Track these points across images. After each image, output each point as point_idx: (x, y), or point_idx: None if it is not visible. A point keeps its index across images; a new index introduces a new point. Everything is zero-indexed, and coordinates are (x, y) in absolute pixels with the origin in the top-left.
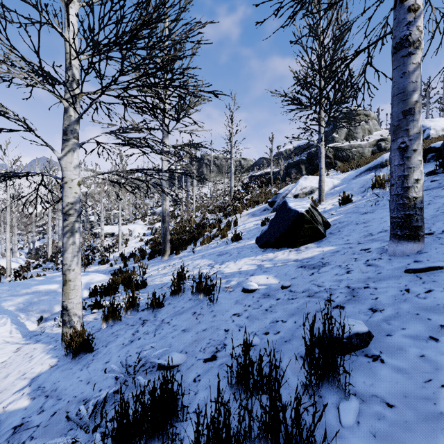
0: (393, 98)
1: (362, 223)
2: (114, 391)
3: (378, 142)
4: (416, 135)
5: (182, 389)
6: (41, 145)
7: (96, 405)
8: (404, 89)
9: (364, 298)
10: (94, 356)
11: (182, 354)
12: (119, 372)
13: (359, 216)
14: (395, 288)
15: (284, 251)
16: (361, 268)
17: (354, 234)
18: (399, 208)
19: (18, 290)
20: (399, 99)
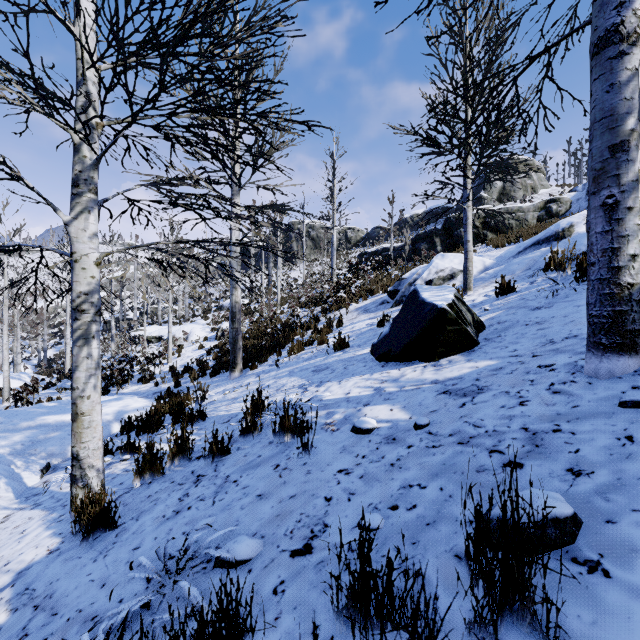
0: (594, 125)
1: (535, 323)
2: (143, 604)
3: (547, 204)
4: (632, 184)
5: (254, 607)
6: (38, 202)
7: (109, 634)
8: (613, 110)
9: (556, 450)
10: (116, 536)
11: (255, 539)
12: (152, 570)
13: (528, 312)
14: (608, 433)
15: (416, 366)
16: (542, 396)
17: (525, 341)
18: (604, 301)
19: (16, 422)
20: (604, 127)
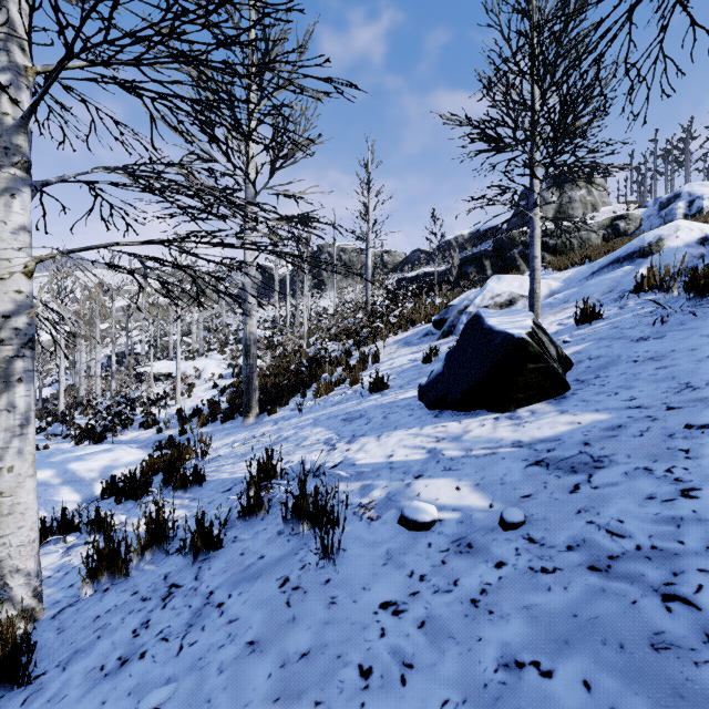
0: None
1: (647, 359)
2: None
3: (613, 221)
4: None
5: None
6: None
7: None
8: None
9: None
10: (23, 702)
11: None
12: None
13: (630, 344)
14: None
15: (483, 418)
16: None
17: (643, 385)
18: None
19: None
20: None
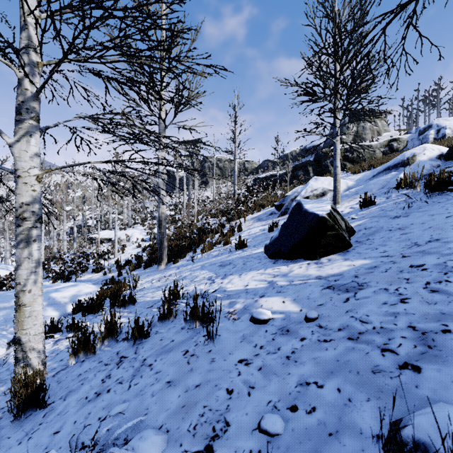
0: None
1: (397, 229)
2: None
3: (390, 142)
4: None
5: None
6: None
7: None
8: None
9: (452, 353)
10: (44, 416)
11: (160, 434)
12: None
13: (389, 220)
14: None
15: (301, 264)
16: (421, 295)
17: (392, 244)
18: None
19: None
20: None
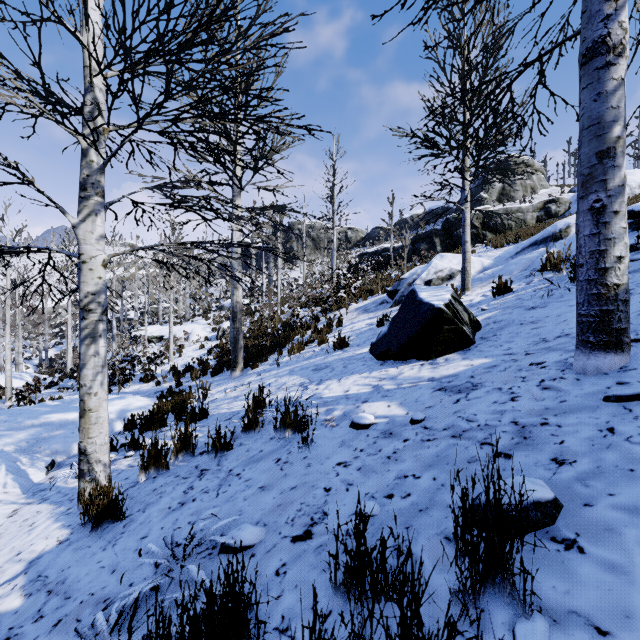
0: (582, 132)
1: (529, 322)
2: (152, 587)
3: (546, 204)
4: (618, 189)
5: (258, 587)
6: (47, 205)
7: (122, 612)
8: (600, 118)
9: (542, 442)
10: (124, 526)
11: (258, 527)
12: (161, 555)
13: (523, 312)
14: (591, 426)
15: (413, 365)
16: (533, 392)
17: (519, 340)
18: (591, 301)
19: (20, 421)
20: (592, 134)
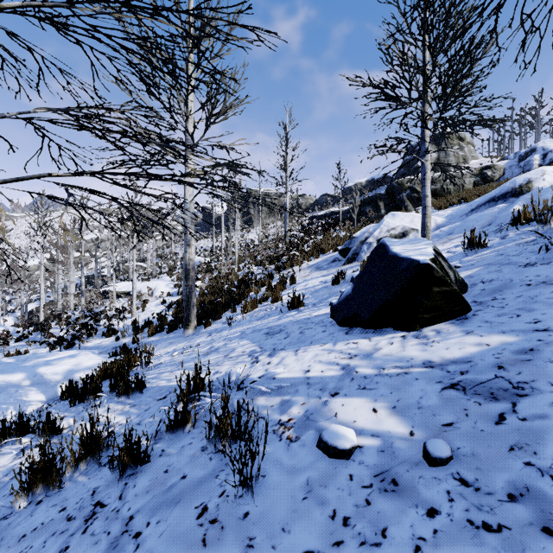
0: None
1: (540, 283)
2: None
3: (482, 171)
4: None
5: None
6: None
7: None
8: None
9: None
10: None
11: None
12: None
13: (519, 269)
14: None
15: (391, 336)
16: None
17: (544, 308)
18: None
19: None
20: None
